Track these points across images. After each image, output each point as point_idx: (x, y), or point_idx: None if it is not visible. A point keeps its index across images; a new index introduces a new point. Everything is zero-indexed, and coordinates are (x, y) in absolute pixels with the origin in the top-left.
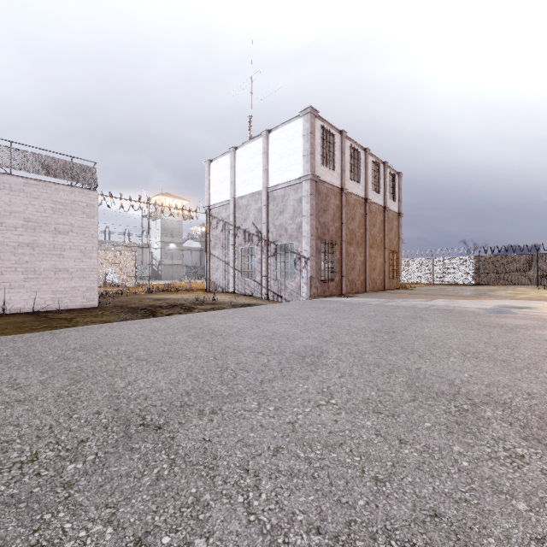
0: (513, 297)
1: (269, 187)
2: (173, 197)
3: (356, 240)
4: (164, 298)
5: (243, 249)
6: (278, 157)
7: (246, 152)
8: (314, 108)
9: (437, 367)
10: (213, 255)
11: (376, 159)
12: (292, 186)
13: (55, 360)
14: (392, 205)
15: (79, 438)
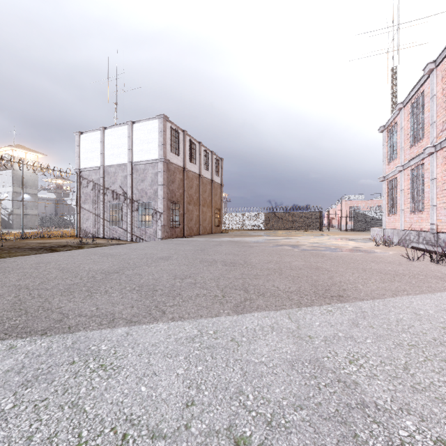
0: (274, 235)
1: (133, 162)
2: (28, 150)
3: (194, 201)
4: (47, 242)
5: (111, 204)
6: (140, 142)
7: (114, 133)
8: (165, 115)
9: (213, 257)
10: (83, 208)
11: (206, 149)
12: (151, 164)
13: (32, 267)
14: (217, 179)
15: (91, 276)
